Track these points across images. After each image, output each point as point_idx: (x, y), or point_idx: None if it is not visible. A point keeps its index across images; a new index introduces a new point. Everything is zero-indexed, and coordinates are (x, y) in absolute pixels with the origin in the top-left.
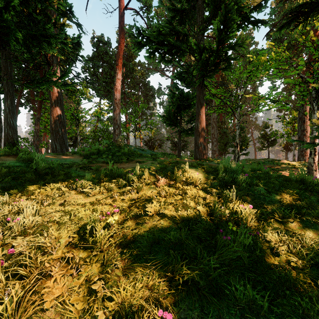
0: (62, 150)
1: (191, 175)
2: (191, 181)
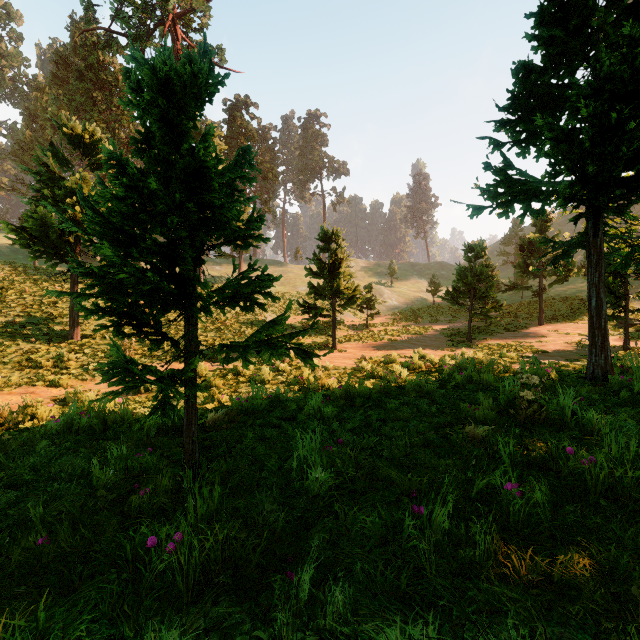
0: None
1: None
2: None
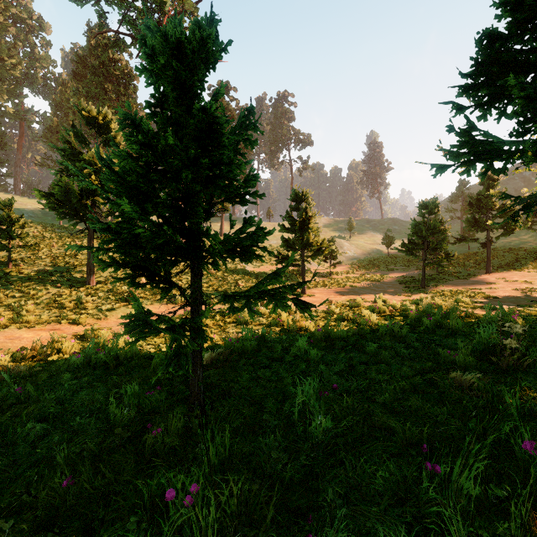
0: None
1: None
2: None
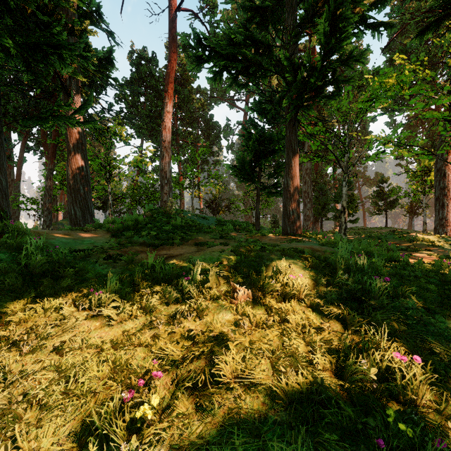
0: (84, 217)
1: (290, 278)
2: (291, 291)
